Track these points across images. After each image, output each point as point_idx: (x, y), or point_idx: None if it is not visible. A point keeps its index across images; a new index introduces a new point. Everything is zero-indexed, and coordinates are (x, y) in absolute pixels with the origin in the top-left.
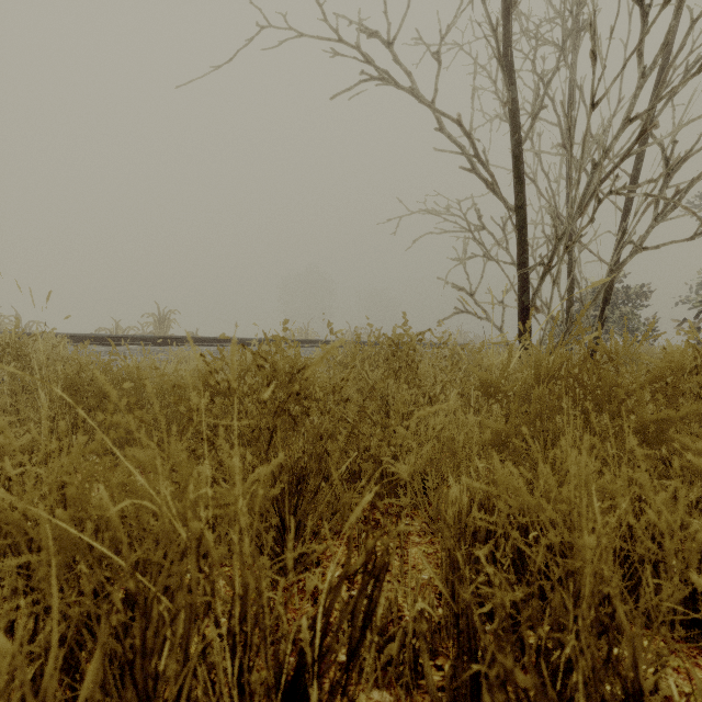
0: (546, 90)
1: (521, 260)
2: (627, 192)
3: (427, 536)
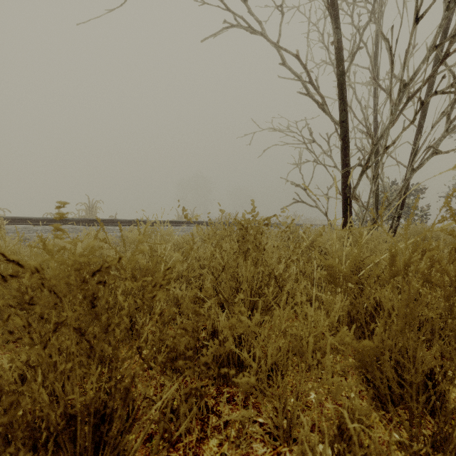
0: (362, 35)
1: (344, 162)
2: (421, 113)
3: (272, 444)
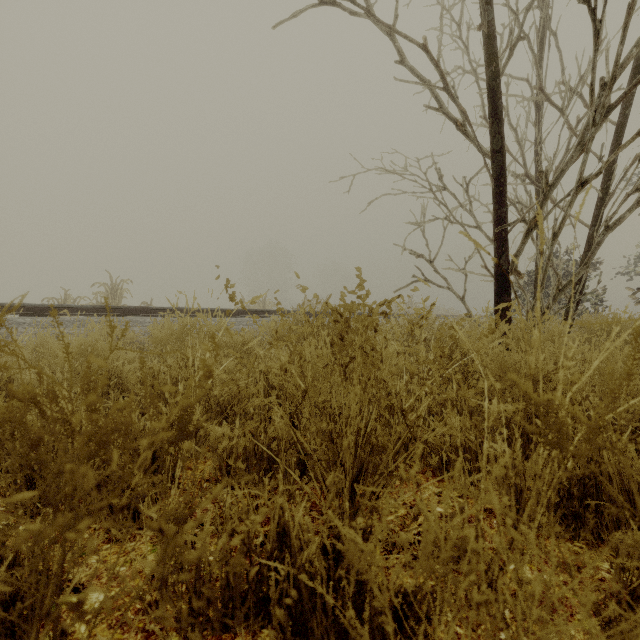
0: (524, 19)
1: (499, 215)
2: (613, 142)
3: None
